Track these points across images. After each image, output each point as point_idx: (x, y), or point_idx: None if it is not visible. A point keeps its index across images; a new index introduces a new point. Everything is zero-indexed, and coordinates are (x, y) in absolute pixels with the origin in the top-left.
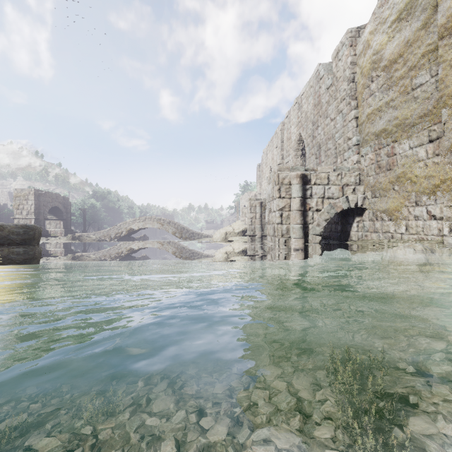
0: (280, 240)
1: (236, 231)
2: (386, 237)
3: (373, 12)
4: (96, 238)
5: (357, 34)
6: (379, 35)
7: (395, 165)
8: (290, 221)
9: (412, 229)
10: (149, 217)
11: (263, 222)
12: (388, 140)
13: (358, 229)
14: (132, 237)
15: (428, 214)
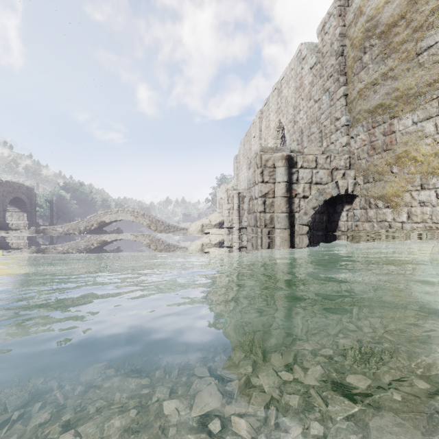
0: (262, 231)
1: (213, 223)
2: (382, 227)
3: None
4: (63, 231)
5: (346, 3)
6: None
7: (394, 144)
8: (274, 209)
9: (417, 217)
10: (122, 209)
11: (241, 214)
12: (384, 117)
13: (348, 218)
14: (104, 230)
15: (438, 198)
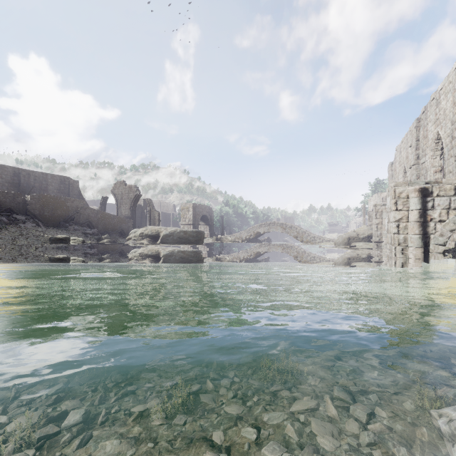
0: (396, 248)
1: (361, 236)
2: None
3: None
4: (231, 239)
5: None
6: None
7: None
8: (408, 231)
9: None
10: (273, 222)
11: None
12: None
13: None
14: (258, 239)
15: None
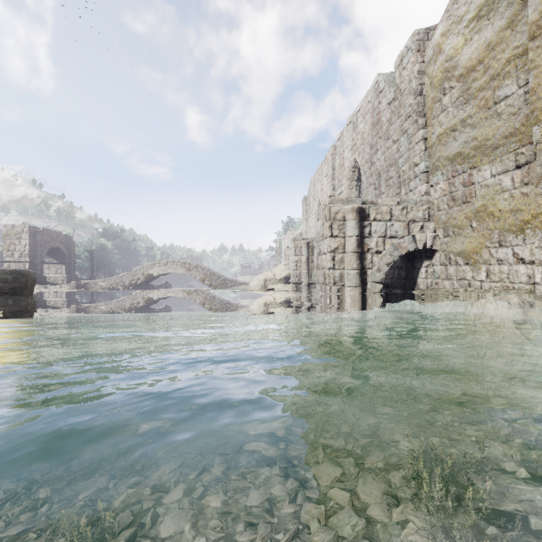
0: (331, 289)
1: (278, 277)
2: (462, 285)
3: (446, 9)
4: (106, 286)
5: (425, 37)
6: (453, 37)
7: (473, 197)
8: (344, 265)
9: (495, 276)
10: (171, 260)
11: (311, 267)
12: (464, 166)
13: (427, 275)
14: (151, 285)
15: (514, 257)
